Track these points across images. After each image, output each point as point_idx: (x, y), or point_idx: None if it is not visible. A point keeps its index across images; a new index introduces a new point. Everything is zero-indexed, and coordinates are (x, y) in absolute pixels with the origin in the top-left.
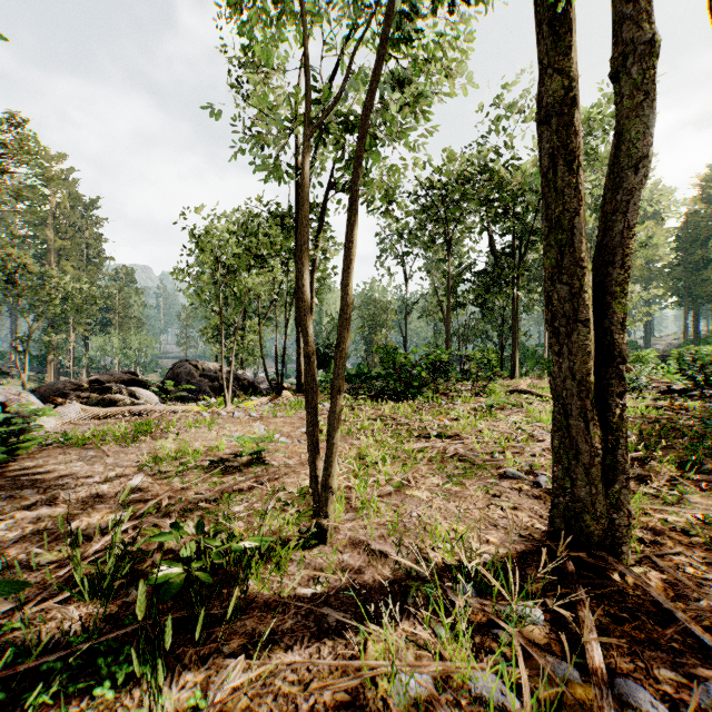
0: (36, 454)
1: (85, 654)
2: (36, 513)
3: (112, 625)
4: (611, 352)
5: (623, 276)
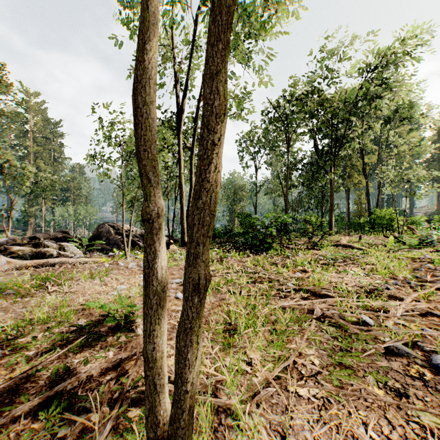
0: None
1: None
2: None
3: None
4: None
5: None
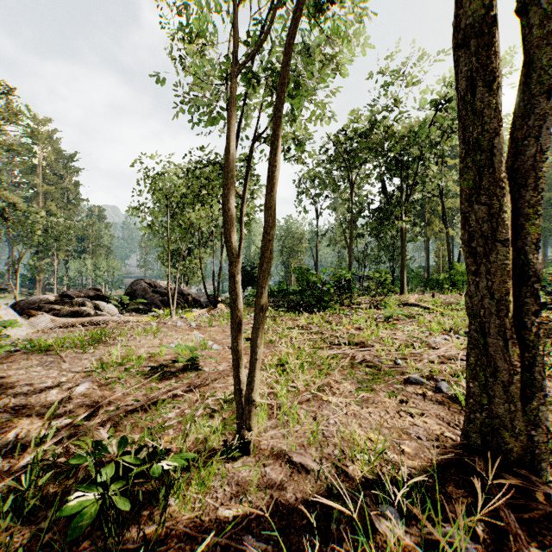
0: (4, 359)
1: None
2: None
3: None
4: (525, 271)
5: (535, 198)
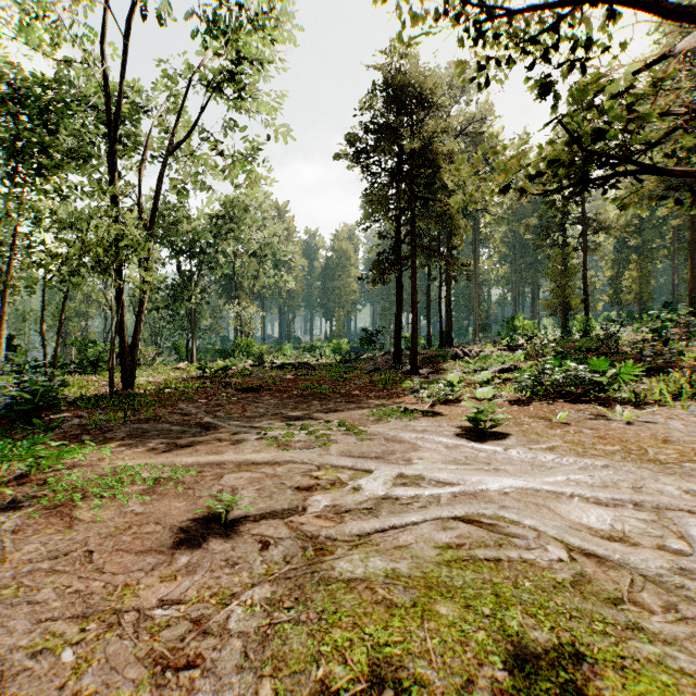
0: None
1: None
2: None
3: None
4: (134, 347)
5: (138, 330)
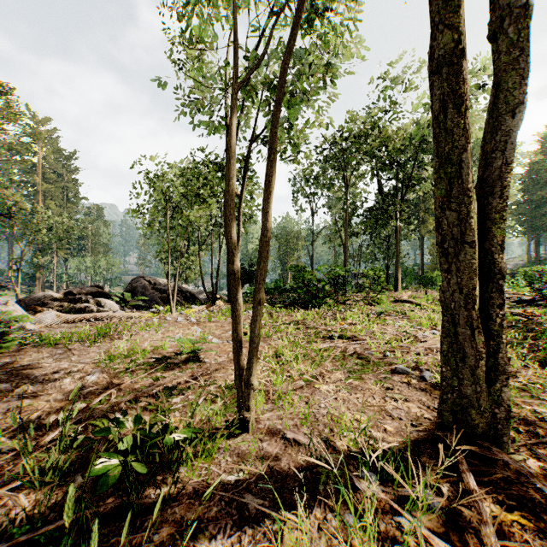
0: (15, 352)
1: (27, 543)
2: (7, 404)
3: (56, 513)
4: (492, 269)
5: (501, 205)
